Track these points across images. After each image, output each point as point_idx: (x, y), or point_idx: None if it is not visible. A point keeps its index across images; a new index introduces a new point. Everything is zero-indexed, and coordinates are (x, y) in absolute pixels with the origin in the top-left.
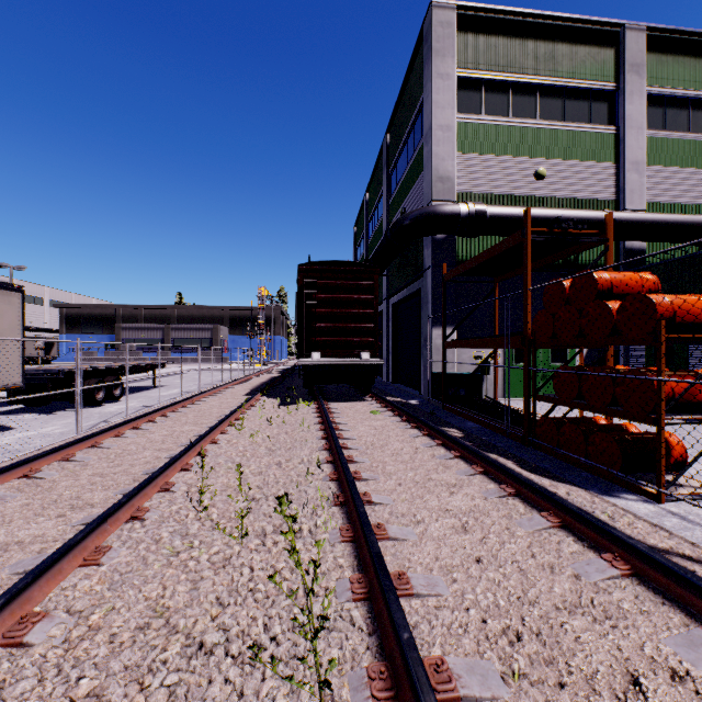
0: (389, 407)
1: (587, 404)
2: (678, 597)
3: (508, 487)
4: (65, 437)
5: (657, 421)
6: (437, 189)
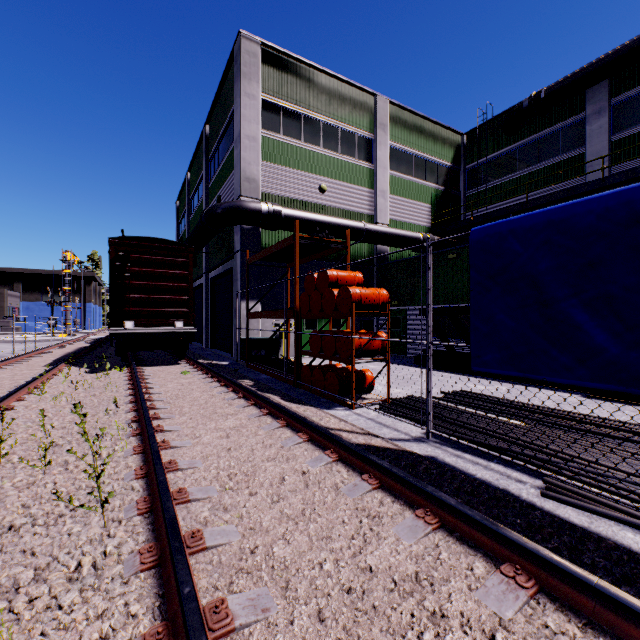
0: (200, 368)
1: (325, 354)
2: (323, 444)
3: (265, 410)
4: None
5: (352, 362)
6: (244, 187)
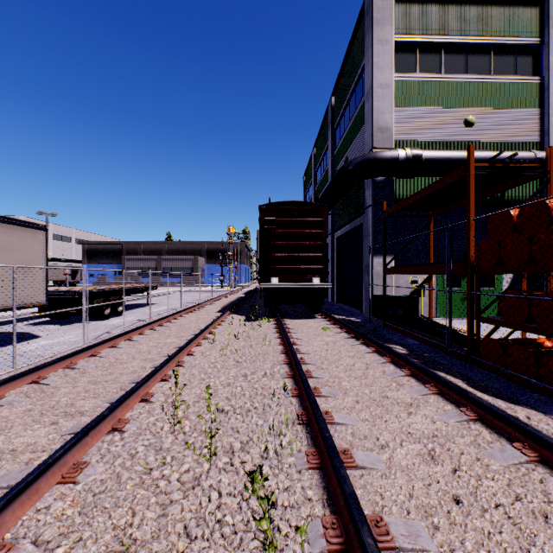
0: (337, 324)
1: (538, 327)
2: None
3: (468, 411)
4: (76, 345)
5: None
6: (377, 138)
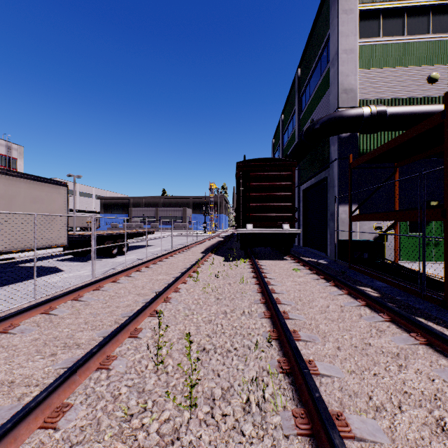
0: (306, 266)
1: None
2: None
3: None
4: (89, 278)
5: None
6: (342, 99)
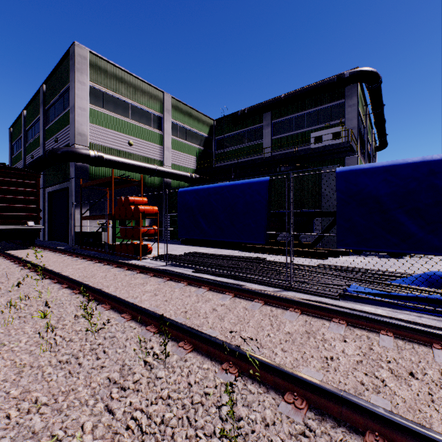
0: (49, 249)
1: (128, 237)
2: (123, 267)
3: (97, 261)
4: None
5: (140, 239)
6: (78, 138)
